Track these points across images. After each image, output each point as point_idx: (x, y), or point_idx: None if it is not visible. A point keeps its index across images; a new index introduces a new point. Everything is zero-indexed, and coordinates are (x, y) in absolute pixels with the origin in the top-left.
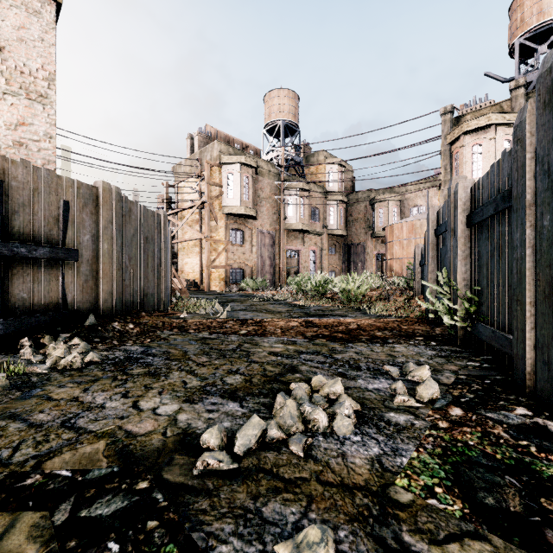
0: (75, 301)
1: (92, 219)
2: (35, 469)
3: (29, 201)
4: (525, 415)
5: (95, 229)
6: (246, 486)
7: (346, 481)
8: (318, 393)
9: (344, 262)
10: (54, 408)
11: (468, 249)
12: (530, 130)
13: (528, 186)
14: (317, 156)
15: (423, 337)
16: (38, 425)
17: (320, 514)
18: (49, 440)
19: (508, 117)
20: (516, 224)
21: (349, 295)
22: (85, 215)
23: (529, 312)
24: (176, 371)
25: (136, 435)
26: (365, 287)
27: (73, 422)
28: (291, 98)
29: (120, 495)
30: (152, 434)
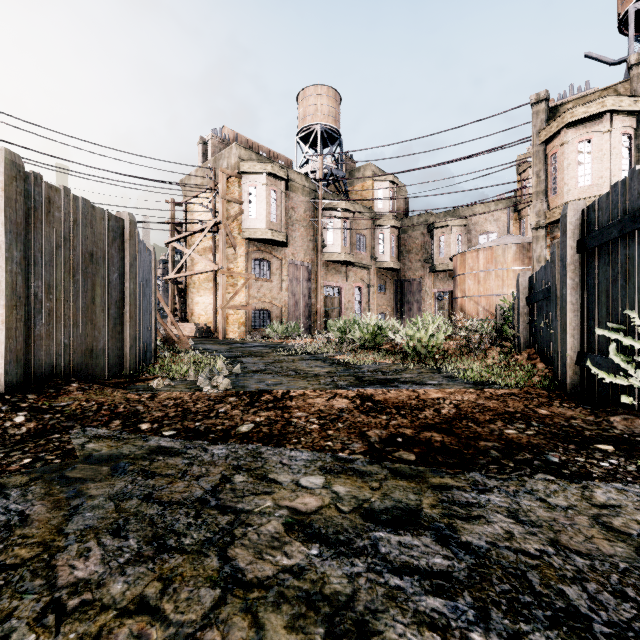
0: None
1: None
2: None
3: None
4: None
5: None
6: None
7: None
8: None
9: (396, 302)
10: None
11: None
12: None
13: None
14: (363, 171)
15: (610, 443)
16: None
17: None
18: None
19: (629, 103)
20: None
21: (418, 346)
22: None
23: None
24: None
25: None
26: (442, 335)
27: None
28: (331, 98)
29: None
30: None
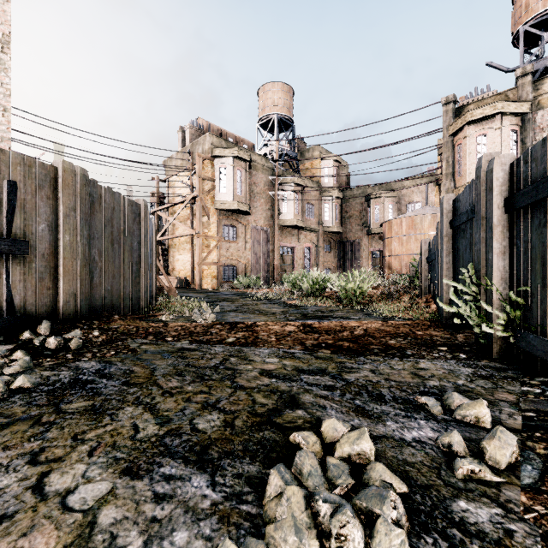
0: (25, 303)
1: (49, 204)
2: None
3: None
4: None
5: (53, 217)
6: None
7: None
8: (333, 451)
9: (339, 259)
10: None
11: (507, 240)
12: None
13: None
14: (312, 152)
15: (447, 347)
16: None
17: None
18: None
19: (515, 106)
20: None
21: (349, 294)
22: (40, 200)
23: None
24: (130, 406)
25: None
26: (366, 285)
27: None
28: (286, 92)
29: None
30: None
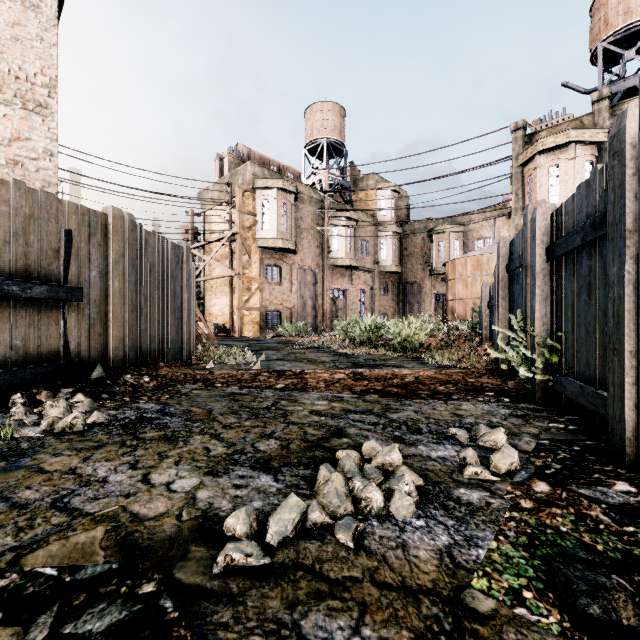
0: (79, 349)
1: (100, 251)
2: (12, 566)
3: (23, 230)
4: (628, 492)
5: (104, 264)
6: (281, 590)
7: (409, 582)
8: (370, 463)
9: (398, 303)
10: (44, 482)
11: (548, 287)
12: (630, 141)
13: (628, 209)
14: (367, 180)
15: (494, 392)
16: (22, 505)
17: (376, 630)
18: (34, 525)
19: (590, 134)
20: (612, 256)
21: (405, 341)
22: (92, 247)
23: (629, 364)
24: (198, 435)
25: (143, 519)
26: (423, 332)
27: (67, 502)
28: (336, 113)
29: (118, 603)
30: (164, 517)
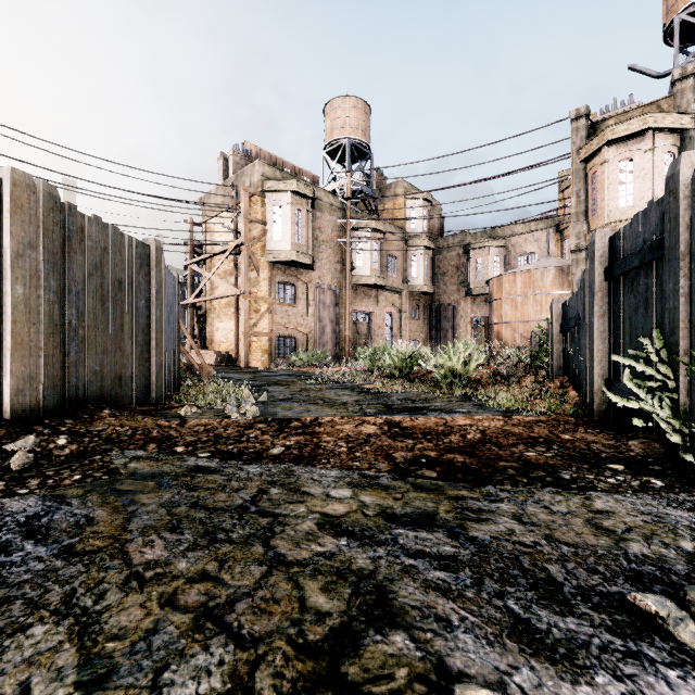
0: None
1: None
2: None
3: None
4: None
5: None
6: None
7: None
8: None
9: (429, 328)
10: None
11: None
12: None
13: None
14: (395, 188)
15: (622, 463)
16: None
17: None
18: None
19: (672, 120)
20: None
21: (450, 375)
22: None
23: None
24: (43, 623)
25: None
26: (474, 363)
27: None
28: (360, 110)
29: None
30: None
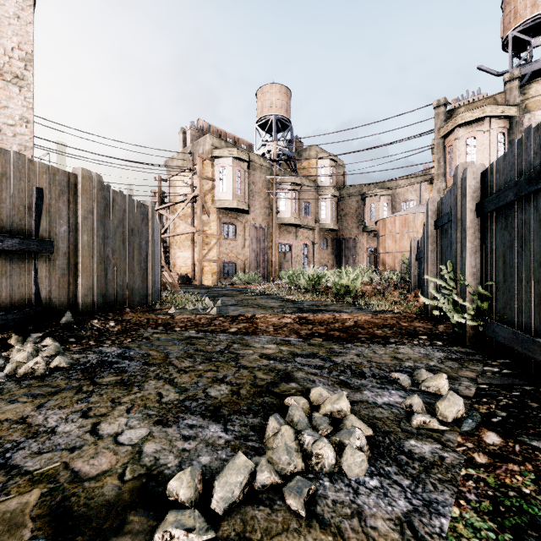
0: (50, 297)
1: (70, 208)
2: None
3: None
4: None
5: (73, 219)
6: None
7: None
8: (318, 410)
9: (335, 256)
10: None
11: (478, 240)
12: None
13: None
14: (309, 151)
15: (427, 336)
16: None
17: None
18: None
19: (503, 110)
20: None
21: (343, 289)
22: (62, 204)
23: None
24: (153, 380)
25: (83, 479)
26: (359, 281)
27: (8, 457)
28: (283, 94)
29: None
30: (106, 476)
